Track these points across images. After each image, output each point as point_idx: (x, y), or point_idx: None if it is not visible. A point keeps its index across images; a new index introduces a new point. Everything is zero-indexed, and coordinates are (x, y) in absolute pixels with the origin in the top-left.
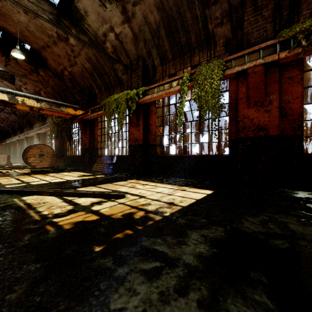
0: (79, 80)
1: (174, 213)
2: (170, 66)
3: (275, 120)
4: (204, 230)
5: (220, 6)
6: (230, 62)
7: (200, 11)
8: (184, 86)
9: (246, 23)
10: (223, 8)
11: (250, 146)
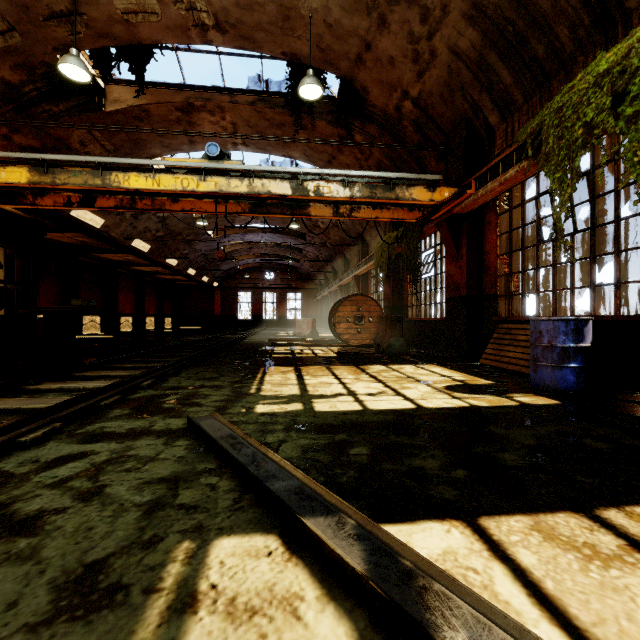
0: (439, 110)
1: None
2: None
3: None
4: None
5: None
6: None
7: None
8: None
9: None
10: None
11: None
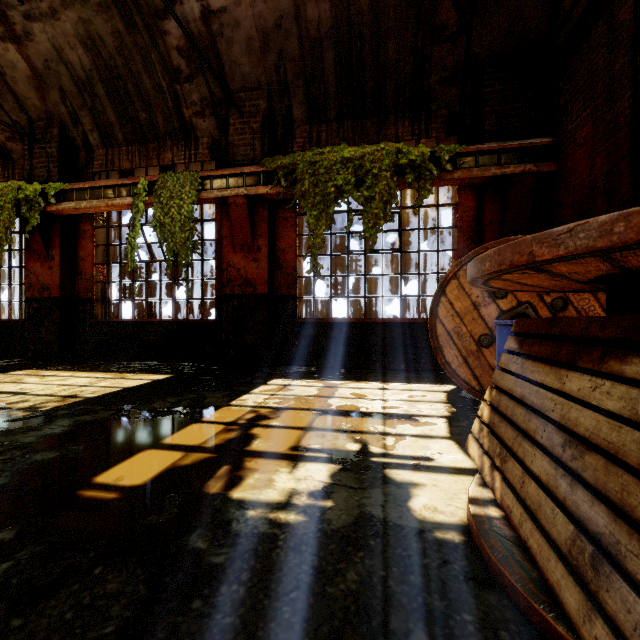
0: None
1: (60, 406)
2: (123, 154)
3: (264, 274)
4: (85, 416)
5: (197, 88)
6: (208, 180)
7: (167, 82)
8: (138, 200)
9: (233, 129)
10: (202, 92)
11: (237, 307)
